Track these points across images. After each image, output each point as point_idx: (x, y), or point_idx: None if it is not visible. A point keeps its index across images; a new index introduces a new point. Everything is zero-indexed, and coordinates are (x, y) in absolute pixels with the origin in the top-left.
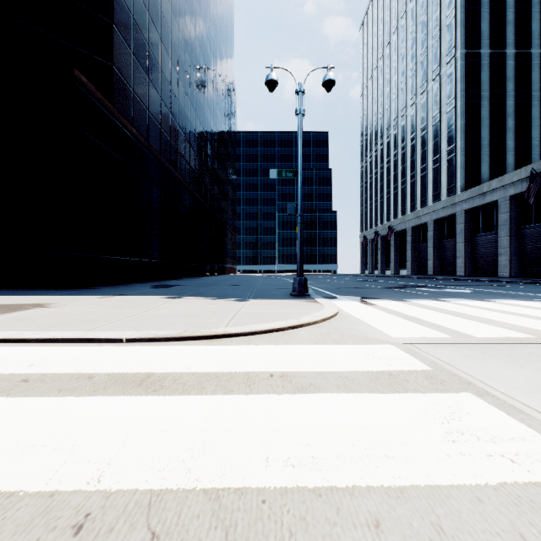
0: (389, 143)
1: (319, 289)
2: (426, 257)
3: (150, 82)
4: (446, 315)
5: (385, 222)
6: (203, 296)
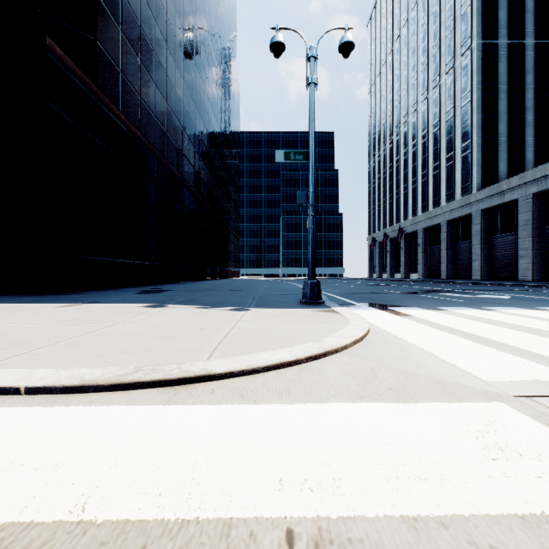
0: (398, 141)
1: (331, 294)
2: (438, 260)
3: (143, 65)
4: (522, 333)
5: (395, 224)
6: (193, 304)
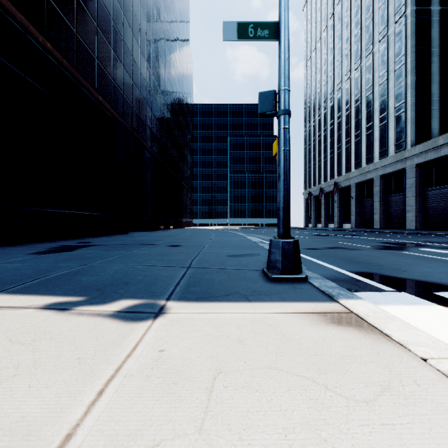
0: (332, 106)
1: None
2: (371, 211)
3: None
4: None
5: (329, 180)
6: (59, 289)
